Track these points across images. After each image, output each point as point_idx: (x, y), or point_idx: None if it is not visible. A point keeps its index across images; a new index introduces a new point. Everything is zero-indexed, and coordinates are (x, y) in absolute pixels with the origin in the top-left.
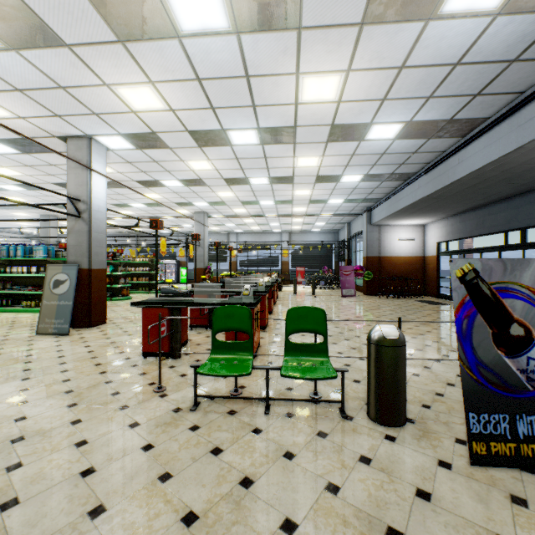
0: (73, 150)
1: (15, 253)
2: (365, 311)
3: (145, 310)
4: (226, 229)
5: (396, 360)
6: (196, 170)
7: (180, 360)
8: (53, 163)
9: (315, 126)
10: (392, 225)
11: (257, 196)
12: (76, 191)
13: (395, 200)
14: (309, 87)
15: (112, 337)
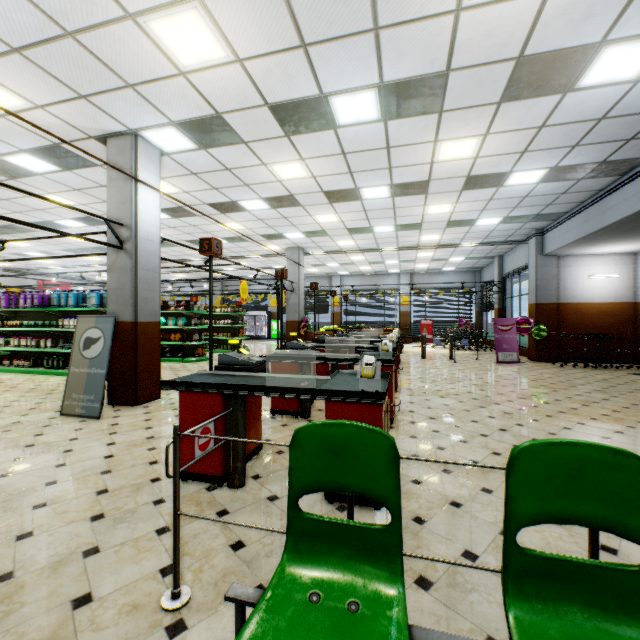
0: (114, 154)
1: (66, 302)
2: (553, 391)
3: (182, 396)
4: (328, 271)
5: None
6: (284, 179)
7: (242, 494)
8: (103, 183)
9: (485, 66)
10: (579, 255)
11: (371, 220)
12: (117, 211)
13: (598, 210)
14: None
15: (155, 426)
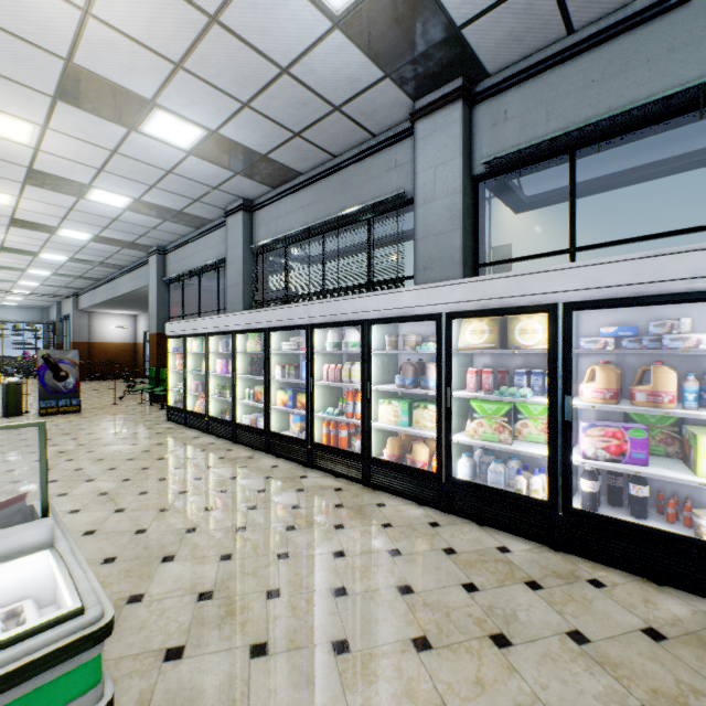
0: None
1: None
2: None
3: None
4: None
5: (16, 390)
6: None
7: None
8: None
9: None
10: (104, 312)
11: None
12: None
13: (94, 294)
14: None
15: None
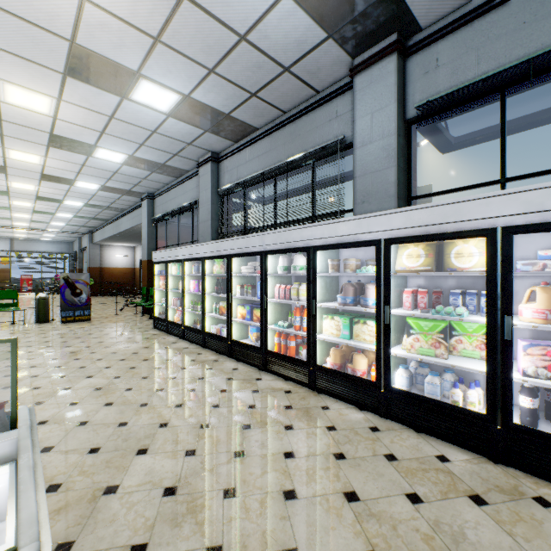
0: None
1: None
2: None
3: None
4: None
5: (45, 303)
6: None
7: None
8: None
9: (25, 194)
10: (111, 245)
11: None
12: None
13: (104, 231)
14: (17, 184)
15: None
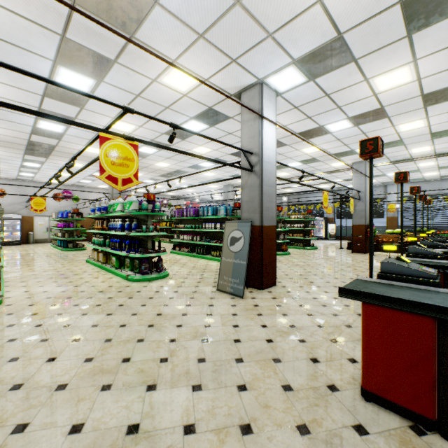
0: (246, 102)
1: (207, 213)
2: None
3: (367, 308)
4: (384, 180)
5: None
6: (380, 92)
7: None
8: (230, 131)
9: None
10: None
11: None
12: (248, 144)
13: None
14: None
15: (288, 313)
